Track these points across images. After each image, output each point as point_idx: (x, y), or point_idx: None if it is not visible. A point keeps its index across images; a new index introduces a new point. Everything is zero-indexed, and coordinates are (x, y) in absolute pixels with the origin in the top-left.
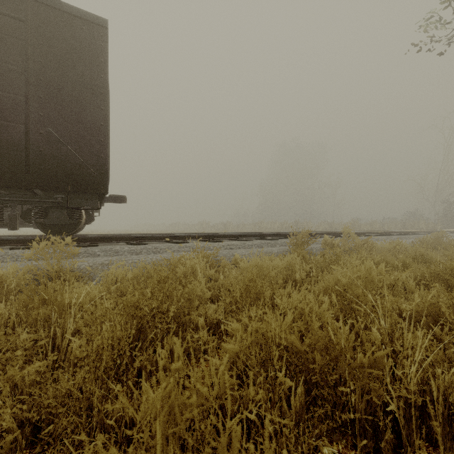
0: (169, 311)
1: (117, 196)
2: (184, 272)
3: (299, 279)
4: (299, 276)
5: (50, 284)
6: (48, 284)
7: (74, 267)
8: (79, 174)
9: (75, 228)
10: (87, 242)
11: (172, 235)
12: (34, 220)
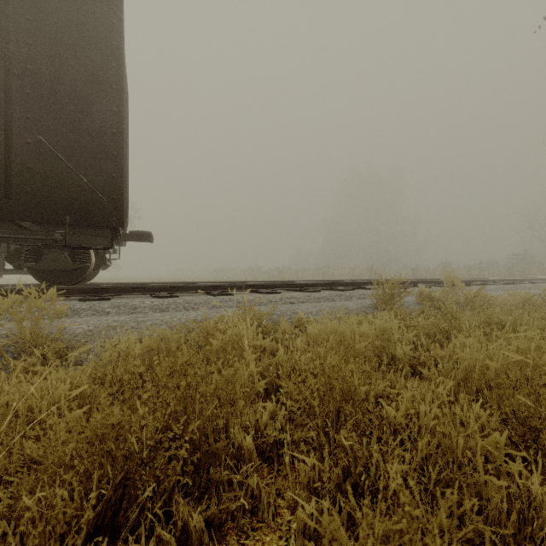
0: (188, 433)
1: (139, 232)
2: (222, 344)
3: (402, 355)
4: (401, 350)
5: (15, 362)
6: (13, 362)
7: (65, 333)
8: (81, 201)
9: (81, 274)
10: (97, 294)
11: (211, 284)
12: (22, 264)
